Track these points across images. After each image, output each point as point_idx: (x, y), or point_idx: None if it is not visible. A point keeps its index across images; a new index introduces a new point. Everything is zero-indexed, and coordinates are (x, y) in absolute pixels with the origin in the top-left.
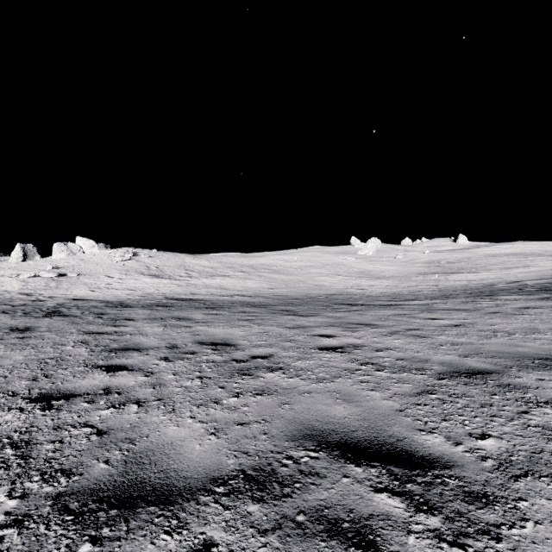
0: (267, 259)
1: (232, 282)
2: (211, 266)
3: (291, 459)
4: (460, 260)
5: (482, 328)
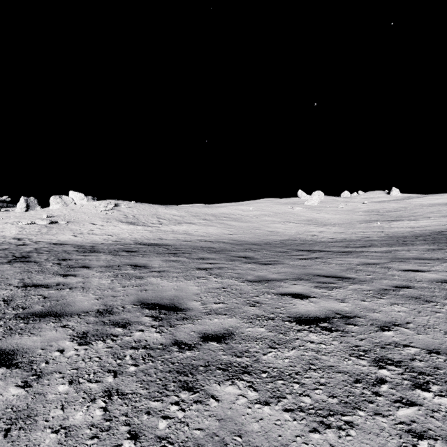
0: (227, 209)
1: (196, 228)
2: (179, 214)
3: None
4: (397, 209)
5: None
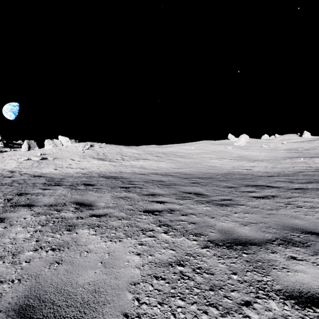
0: (174, 148)
1: (150, 163)
2: (138, 153)
3: None
4: (313, 148)
5: None
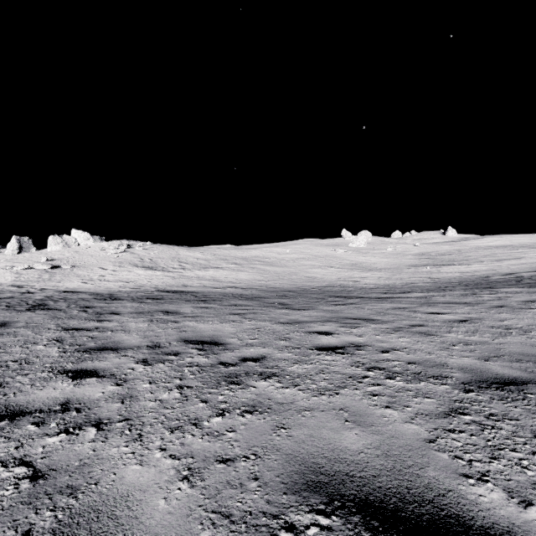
0: (260, 251)
1: (225, 274)
2: (205, 258)
3: (293, 530)
4: (450, 253)
5: (492, 324)
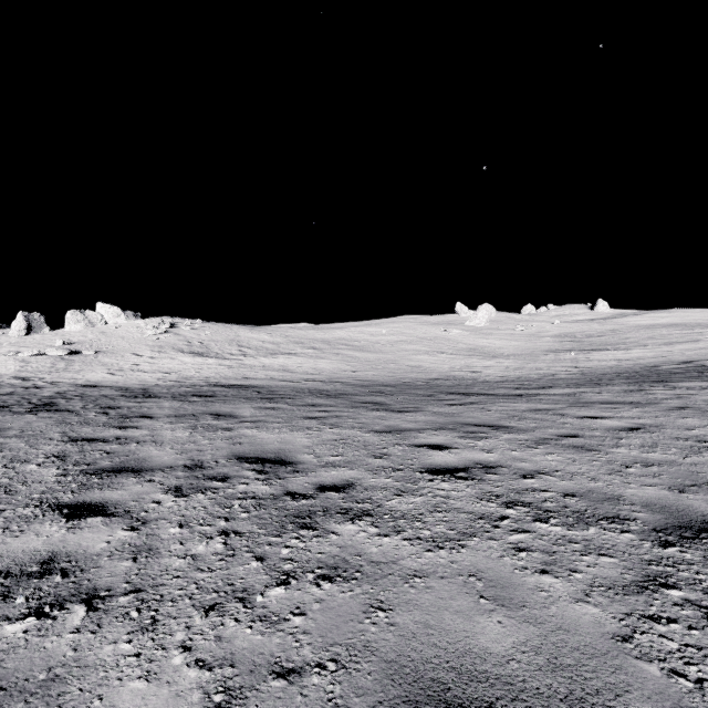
0: (347, 331)
1: (299, 362)
2: (273, 340)
3: None
4: (602, 333)
5: (676, 433)
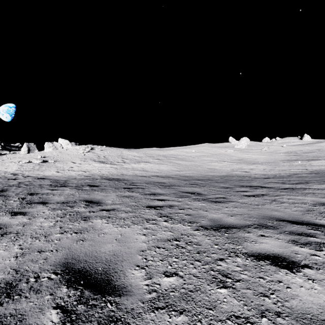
0: (175, 151)
1: (151, 166)
2: (139, 155)
3: None
4: (312, 151)
5: None
